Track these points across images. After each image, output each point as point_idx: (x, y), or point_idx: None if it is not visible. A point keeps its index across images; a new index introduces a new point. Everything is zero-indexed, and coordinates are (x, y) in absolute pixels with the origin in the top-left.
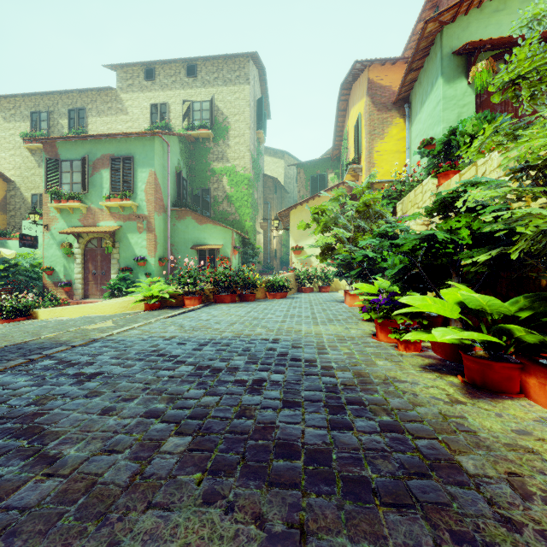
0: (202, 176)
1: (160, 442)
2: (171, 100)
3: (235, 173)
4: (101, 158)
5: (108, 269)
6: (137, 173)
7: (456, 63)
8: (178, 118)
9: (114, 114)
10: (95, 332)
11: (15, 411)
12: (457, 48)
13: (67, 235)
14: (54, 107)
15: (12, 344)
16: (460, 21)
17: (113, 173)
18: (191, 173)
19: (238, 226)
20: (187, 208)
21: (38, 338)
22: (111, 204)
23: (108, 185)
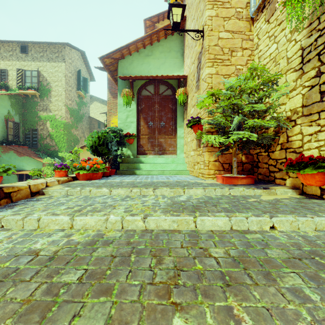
0: (31, 120)
1: None
2: (9, 67)
3: (55, 119)
4: None
5: None
6: None
7: (126, 84)
8: (14, 80)
9: None
10: None
11: None
12: (126, 75)
13: None
14: None
15: None
16: (128, 58)
17: None
18: (24, 118)
19: (57, 154)
20: (7, 146)
21: None
22: None
23: None
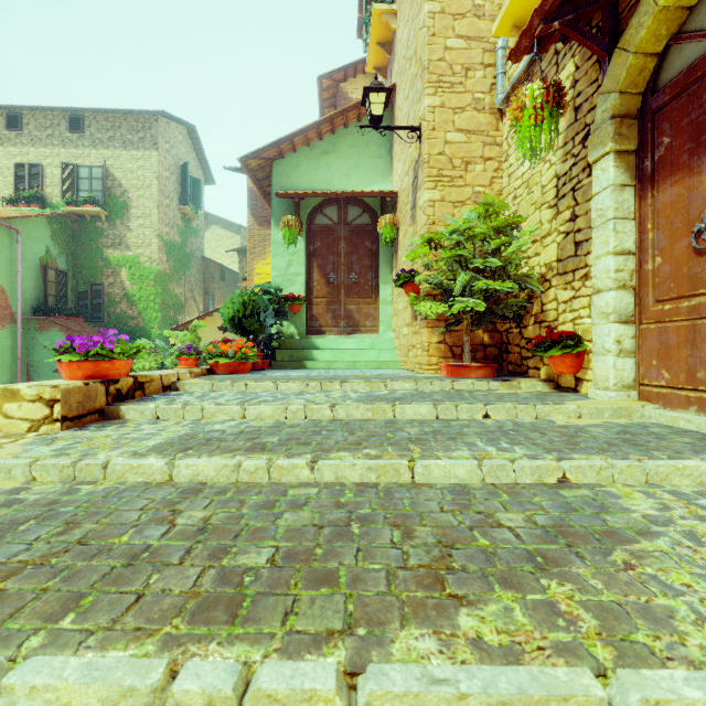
0: (91, 266)
1: None
2: (46, 160)
3: (138, 264)
4: None
5: None
6: None
7: (287, 205)
8: (56, 186)
9: None
10: None
11: None
12: (288, 187)
13: None
14: None
15: None
16: (290, 158)
17: None
18: (76, 261)
19: (143, 334)
20: (48, 318)
21: None
22: None
23: None
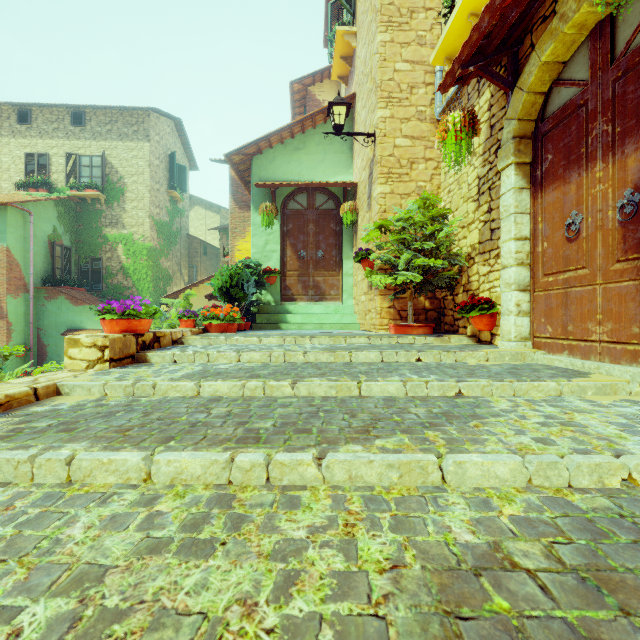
0: (91, 243)
1: None
2: (52, 150)
3: (132, 241)
4: None
5: None
6: None
7: (264, 193)
8: (61, 173)
9: None
10: None
11: None
12: (265, 178)
13: None
14: None
15: None
16: (267, 154)
17: None
18: (78, 238)
19: None
20: (56, 288)
21: None
22: None
23: None
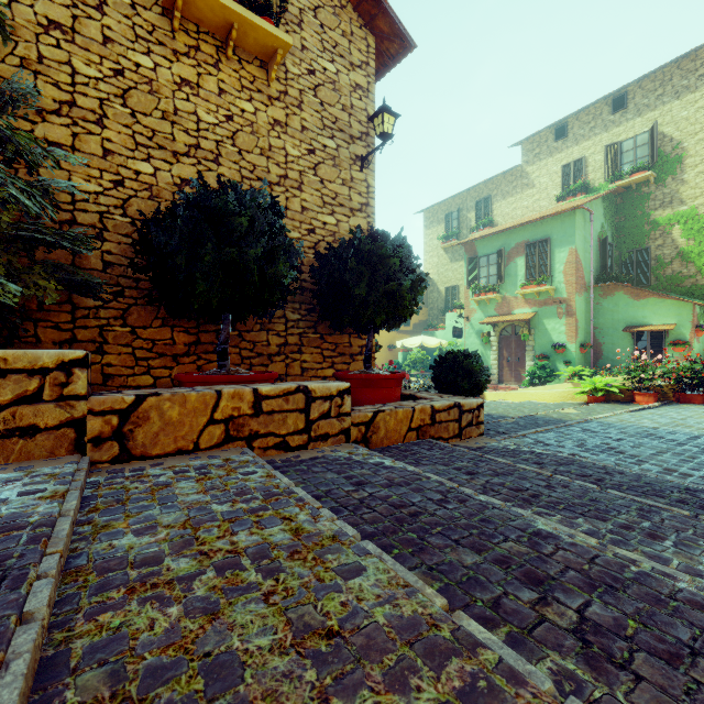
0: (635, 234)
1: (702, 469)
2: (588, 152)
3: (695, 217)
4: (515, 247)
5: (521, 356)
6: (553, 255)
7: None
8: (598, 170)
9: (519, 192)
10: (571, 415)
11: (599, 445)
12: None
13: (483, 324)
14: (463, 204)
15: (526, 415)
16: None
17: (527, 259)
18: (618, 233)
19: (702, 292)
20: (617, 283)
21: (536, 414)
22: (527, 292)
23: (523, 272)
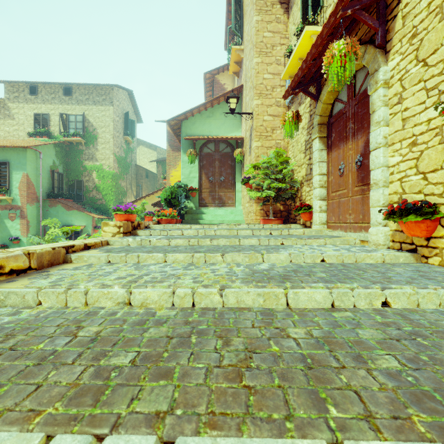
0: (76, 171)
1: None
2: (51, 112)
3: (102, 169)
4: None
5: None
6: (12, 175)
7: (189, 143)
8: (57, 126)
9: (3, 119)
10: None
11: None
12: (189, 134)
13: None
14: None
15: None
16: (191, 119)
17: None
18: (68, 168)
19: (105, 208)
20: (56, 199)
21: None
22: None
23: None
